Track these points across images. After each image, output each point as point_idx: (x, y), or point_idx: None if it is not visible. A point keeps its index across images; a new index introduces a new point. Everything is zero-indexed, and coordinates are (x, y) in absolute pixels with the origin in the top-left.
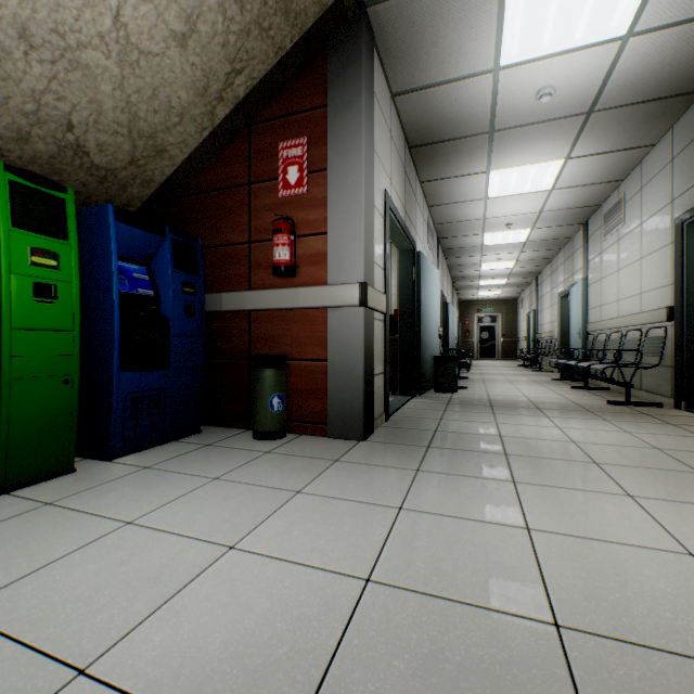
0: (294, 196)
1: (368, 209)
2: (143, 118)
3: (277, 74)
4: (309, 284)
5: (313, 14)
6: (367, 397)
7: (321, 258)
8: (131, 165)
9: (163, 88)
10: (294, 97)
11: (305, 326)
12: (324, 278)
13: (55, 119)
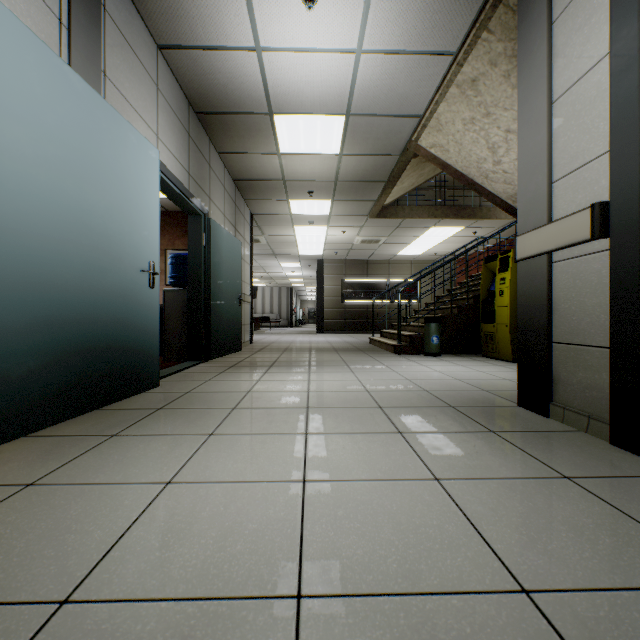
0: None
1: (527, 145)
2: None
3: None
4: None
5: None
6: (524, 361)
7: None
8: None
9: None
10: None
11: None
12: None
13: None
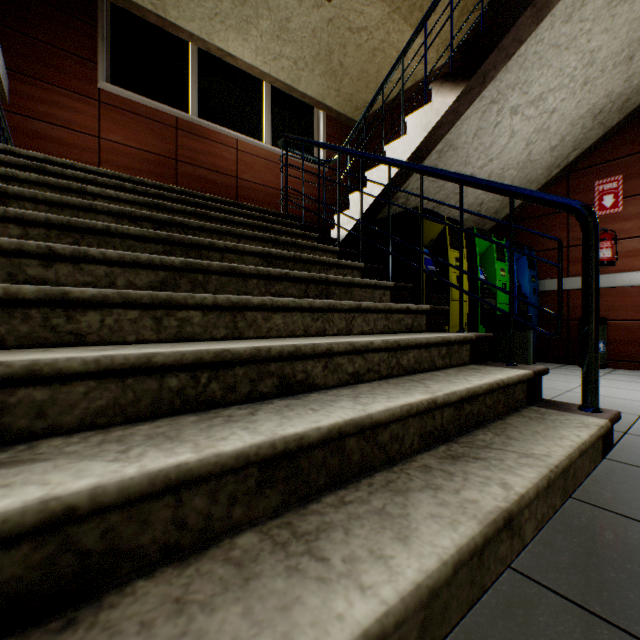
0: (608, 215)
1: None
2: None
3: (598, 141)
4: (623, 271)
5: (638, 102)
6: None
7: (635, 253)
8: (493, 213)
9: (530, 173)
10: (608, 150)
11: (619, 298)
12: (638, 266)
13: (477, 203)
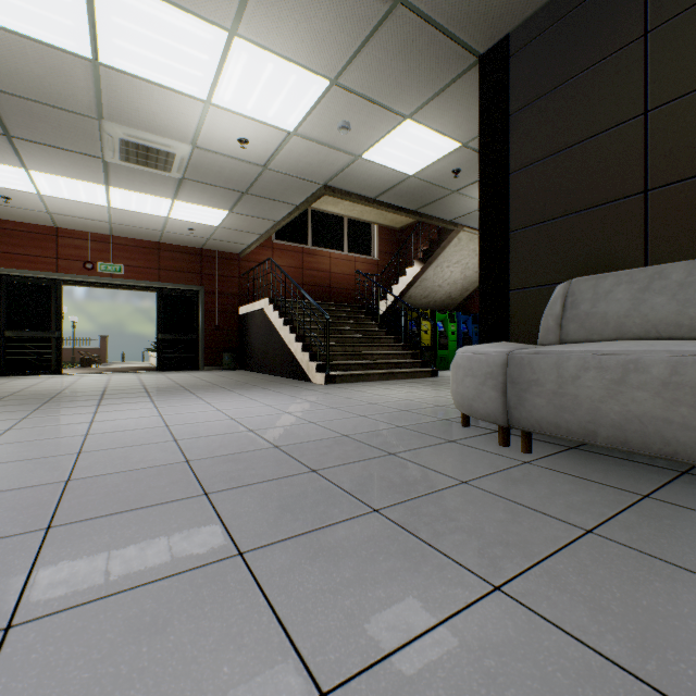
0: None
1: None
2: (465, 286)
3: None
4: None
5: None
6: None
7: None
8: (459, 295)
9: (471, 280)
10: None
11: None
12: None
13: (447, 293)
